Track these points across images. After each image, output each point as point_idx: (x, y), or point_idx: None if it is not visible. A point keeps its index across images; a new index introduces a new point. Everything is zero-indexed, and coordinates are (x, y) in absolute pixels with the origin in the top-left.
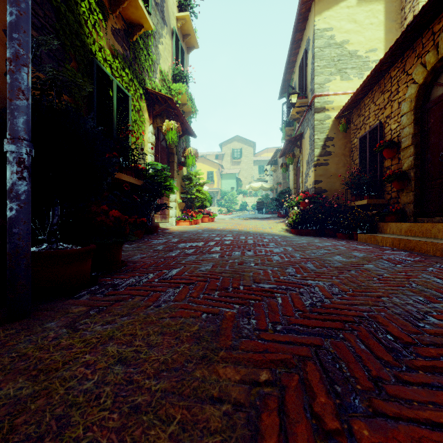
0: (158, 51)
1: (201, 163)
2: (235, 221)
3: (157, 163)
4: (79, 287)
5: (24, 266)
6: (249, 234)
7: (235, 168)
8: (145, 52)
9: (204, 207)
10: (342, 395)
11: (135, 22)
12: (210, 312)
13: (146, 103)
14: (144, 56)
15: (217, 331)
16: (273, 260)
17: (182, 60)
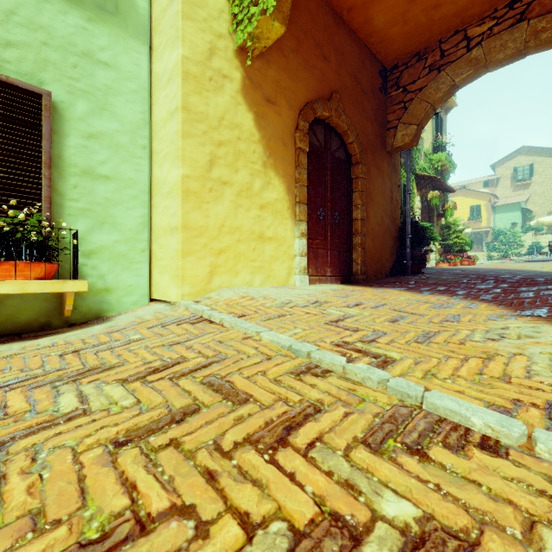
0: (422, 139)
1: (461, 196)
2: (502, 264)
3: (426, 223)
4: (417, 273)
5: (410, 264)
6: (507, 270)
7: (520, 194)
8: (415, 150)
9: (463, 251)
10: (488, 278)
11: None
12: (461, 275)
13: (415, 182)
14: (414, 153)
15: (463, 276)
16: (503, 274)
17: (440, 128)
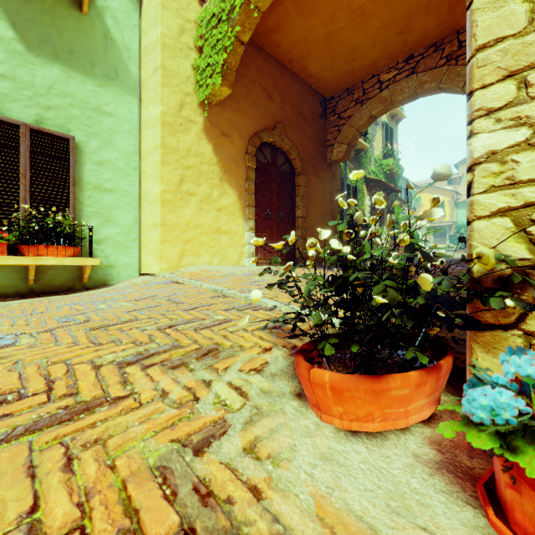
0: (373, 147)
1: (427, 193)
2: None
3: None
4: None
5: None
6: None
7: None
8: (365, 157)
9: None
10: None
11: (360, 148)
12: None
13: (365, 184)
14: (364, 159)
15: None
16: None
17: (391, 137)
